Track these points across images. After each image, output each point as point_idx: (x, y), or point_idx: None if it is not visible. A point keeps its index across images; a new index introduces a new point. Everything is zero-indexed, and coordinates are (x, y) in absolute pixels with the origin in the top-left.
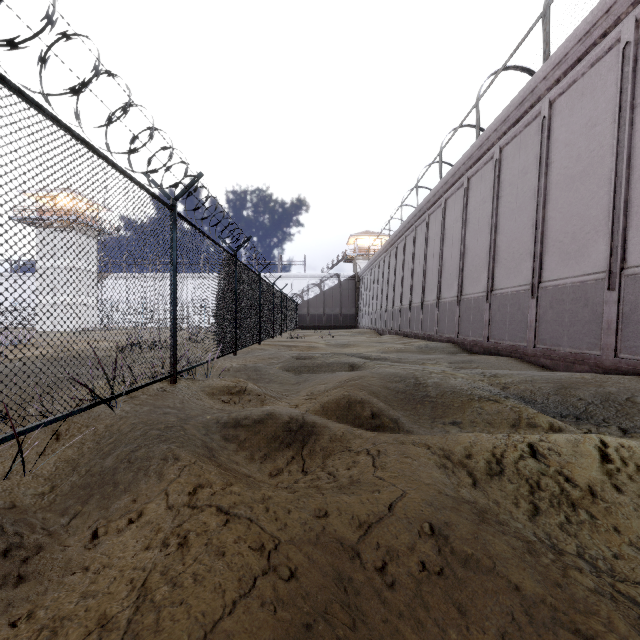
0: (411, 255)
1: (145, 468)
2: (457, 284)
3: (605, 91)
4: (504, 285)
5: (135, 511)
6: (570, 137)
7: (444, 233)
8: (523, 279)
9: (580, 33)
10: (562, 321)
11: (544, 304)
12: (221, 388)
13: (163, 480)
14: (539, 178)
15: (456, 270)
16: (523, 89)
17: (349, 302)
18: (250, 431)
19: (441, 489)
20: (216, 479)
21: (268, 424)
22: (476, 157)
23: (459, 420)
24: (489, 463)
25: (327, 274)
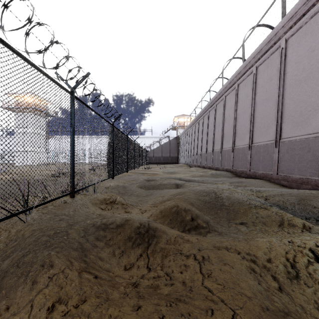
0: (206, 126)
1: (26, 273)
2: (232, 140)
3: None
4: (259, 141)
5: None
6: (298, 58)
7: (224, 114)
8: (270, 137)
9: None
10: (294, 160)
11: (283, 151)
12: (101, 200)
13: (34, 289)
14: (279, 82)
15: (231, 133)
16: (270, 34)
17: (174, 150)
18: (113, 233)
19: (261, 303)
20: (74, 292)
21: (125, 228)
22: (242, 73)
23: (245, 221)
24: (286, 267)
25: (163, 136)
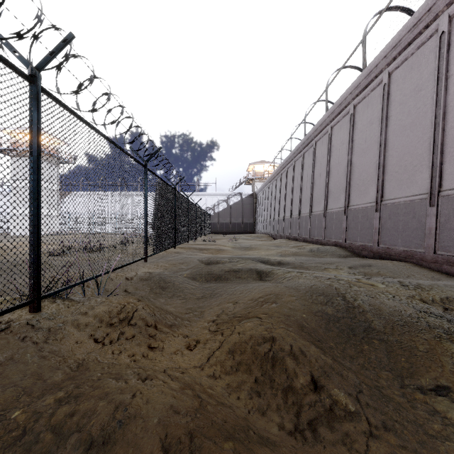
0: (300, 175)
1: None
2: (344, 197)
3: None
4: (395, 195)
5: None
6: None
7: (330, 155)
8: (418, 189)
9: None
10: None
11: (446, 212)
12: (101, 316)
13: None
14: (437, 92)
15: (343, 185)
16: (418, 10)
17: (249, 214)
18: None
19: None
20: None
21: None
22: (363, 85)
23: (445, 384)
24: None
25: (232, 193)
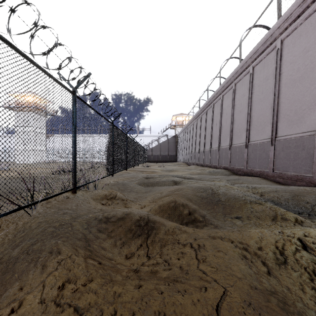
0: (204, 124)
1: (36, 259)
2: (229, 139)
3: (314, 32)
4: (255, 139)
5: (18, 300)
6: (293, 58)
7: (222, 113)
8: (266, 136)
9: (299, 1)
10: (289, 158)
11: (278, 149)
12: (102, 196)
13: (45, 272)
14: (275, 81)
15: (228, 132)
16: (266, 34)
17: (172, 149)
18: (115, 225)
19: (250, 283)
20: (81, 274)
21: (126, 221)
22: (239, 72)
23: (240, 216)
24: (275, 254)
25: (161, 135)
